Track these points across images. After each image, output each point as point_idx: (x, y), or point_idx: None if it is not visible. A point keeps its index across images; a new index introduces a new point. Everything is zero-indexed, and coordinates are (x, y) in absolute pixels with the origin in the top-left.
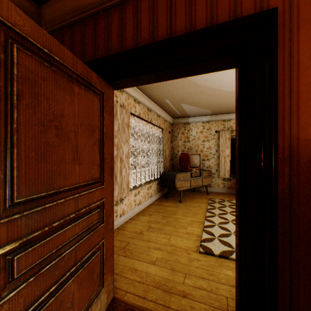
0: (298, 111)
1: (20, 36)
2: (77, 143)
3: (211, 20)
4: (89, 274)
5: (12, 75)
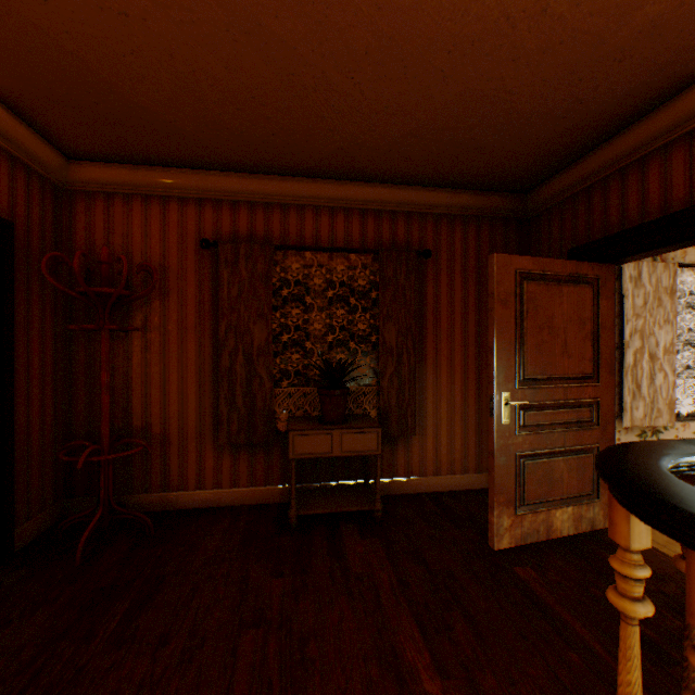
0: None
1: (526, 273)
2: (564, 338)
3: None
4: (577, 468)
5: (522, 300)
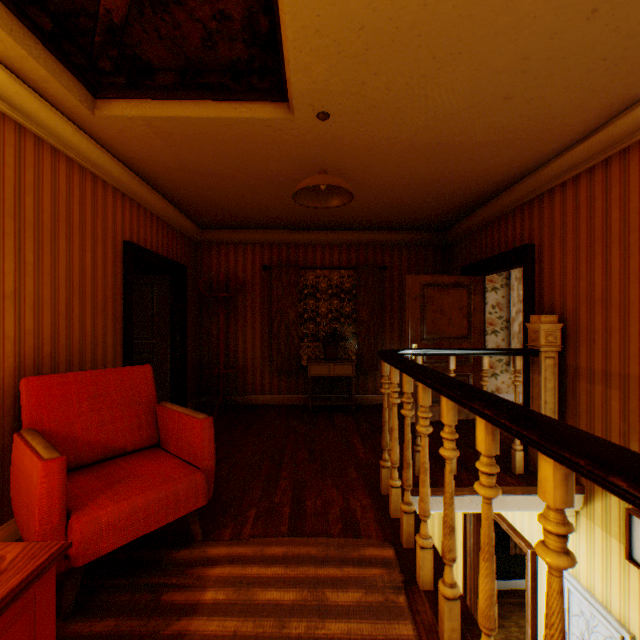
0: (542, 298)
1: (427, 283)
2: (450, 316)
3: (512, 241)
4: None
5: (424, 297)
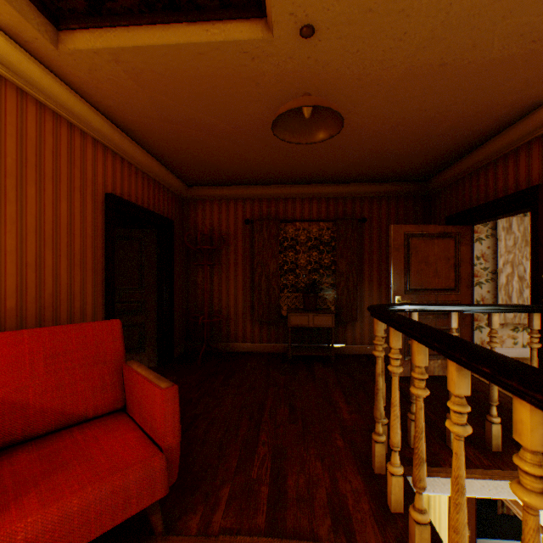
0: None
1: (410, 234)
2: (435, 268)
3: (515, 184)
4: None
5: (408, 248)
